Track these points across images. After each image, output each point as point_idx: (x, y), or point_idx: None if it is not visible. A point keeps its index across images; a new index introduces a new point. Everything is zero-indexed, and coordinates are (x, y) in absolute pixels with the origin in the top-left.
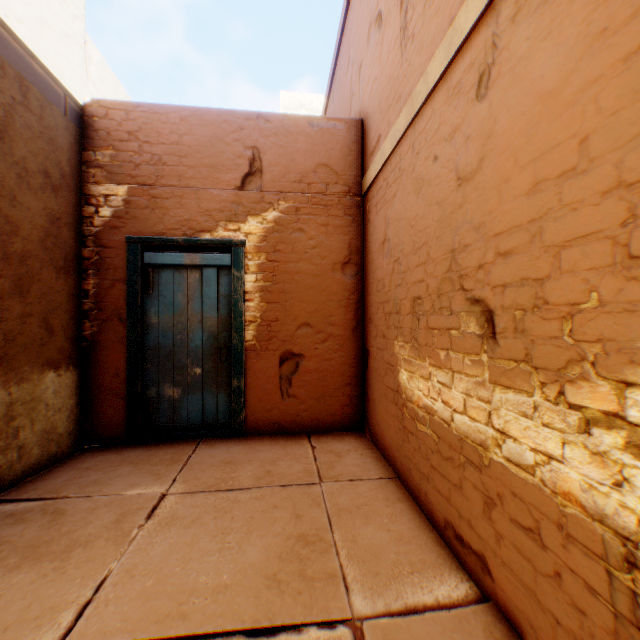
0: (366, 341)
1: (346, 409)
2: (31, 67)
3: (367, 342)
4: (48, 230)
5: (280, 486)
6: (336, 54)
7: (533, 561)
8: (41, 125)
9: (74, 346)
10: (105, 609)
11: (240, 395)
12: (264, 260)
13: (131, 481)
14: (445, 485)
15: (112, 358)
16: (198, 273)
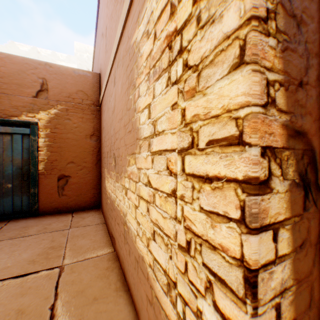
0: (101, 169)
1: (92, 199)
2: None
3: (101, 169)
4: None
5: (49, 232)
6: (95, 37)
7: (119, 233)
8: None
9: None
10: None
11: (36, 196)
12: (49, 132)
13: None
14: (111, 219)
15: None
16: (10, 137)
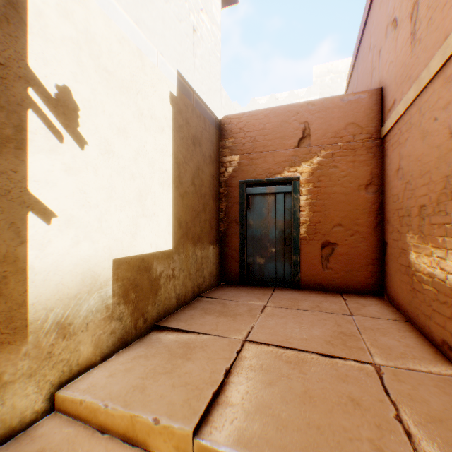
0: (384, 236)
1: (368, 280)
2: (206, 111)
3: (384, 236)
4: (210, 182)
5: (326, 312)
6: (359, 40)
7: None
8: (208, 135)
9: (217, 235)
10: (257, 334)
11: (297, 265)
12: (311, 187)
13: (248, 298)
14: (440, 319)
15: (232, 241)
16: (273, 197)
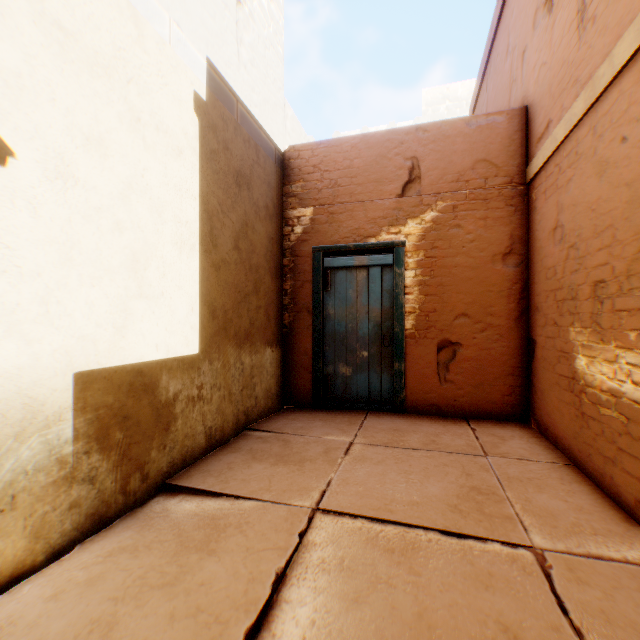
0: (530, 331)
1: (507, 399)
2: (260, 135)
3: (532, 332)
4: (267, 247)
5: (446, 452)
6: (491, 42)
7: None
8: (264, 174)
9: (279, 331)
10: (337, 496)
11: (401, 377)
12: (422, 257)
13: (325, 431)
14: (634, 466)
15: (302, 341)
16: (365, 272)
